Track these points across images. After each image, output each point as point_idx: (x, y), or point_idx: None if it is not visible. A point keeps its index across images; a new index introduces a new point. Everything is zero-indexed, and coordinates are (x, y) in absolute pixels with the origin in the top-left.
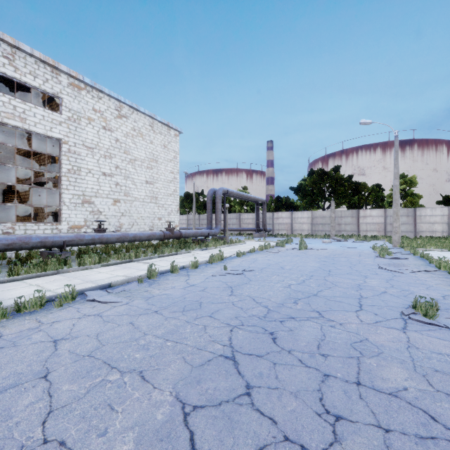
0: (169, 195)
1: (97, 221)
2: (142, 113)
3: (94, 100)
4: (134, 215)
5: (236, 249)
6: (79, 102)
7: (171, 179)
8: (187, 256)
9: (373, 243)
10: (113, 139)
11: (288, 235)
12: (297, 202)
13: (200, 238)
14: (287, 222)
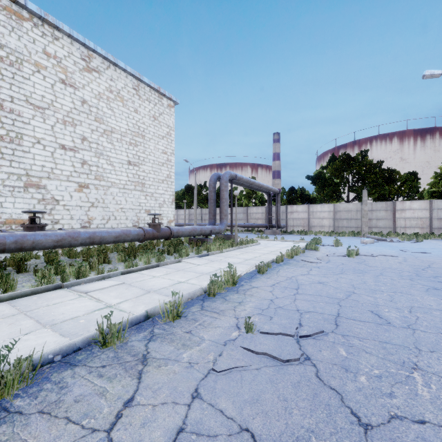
0: (160, 182)
1: (26, 211)
2: (122, 70)
3: (46, 40)
4: (111, 206)
5: (251, 254)
6: (20, 37)
7: (164, 161)
8: (173, 270)
9: (432, 244)
10: (78, 99)
11: (307, 232)
12: (312, 195)
13: (200, 237)
14: (304, 217)
